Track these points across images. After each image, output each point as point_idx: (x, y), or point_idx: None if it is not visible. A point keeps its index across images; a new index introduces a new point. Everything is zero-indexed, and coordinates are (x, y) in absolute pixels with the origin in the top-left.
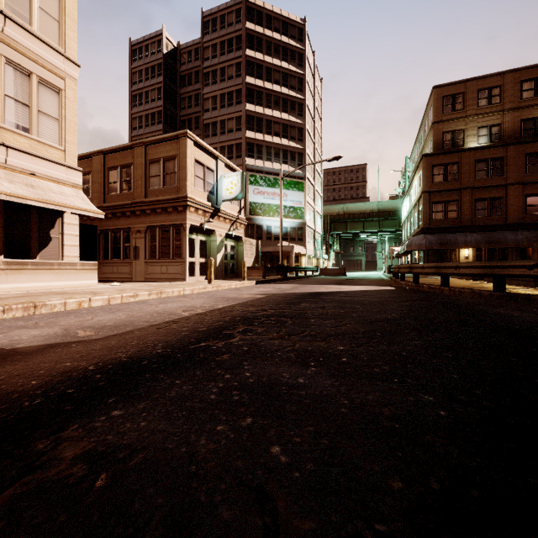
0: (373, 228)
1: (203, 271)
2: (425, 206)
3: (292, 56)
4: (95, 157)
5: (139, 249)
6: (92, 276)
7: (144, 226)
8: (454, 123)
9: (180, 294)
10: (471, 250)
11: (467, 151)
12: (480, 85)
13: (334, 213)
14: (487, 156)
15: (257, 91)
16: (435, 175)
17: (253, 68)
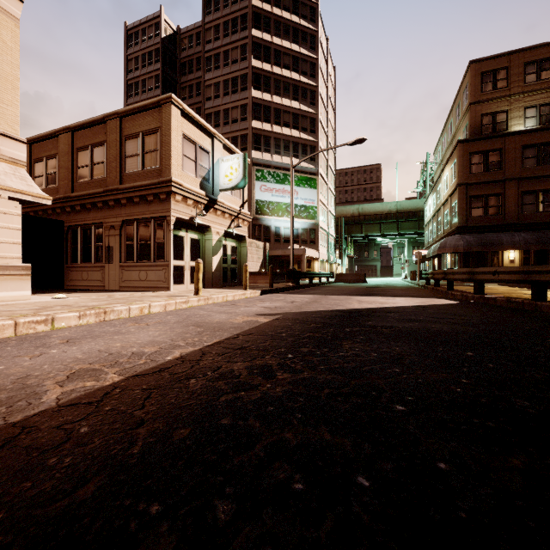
0: (391, 230)
1: None
2: (461, 201)
3: (304, 38)
4: (61, 136)
5: (112, 249)
6: (22, 284)
7: (118, 220)
8: (495, 103)
9: (142, 313)
10: (517, 252)
11: (513, 135)
12: (527, 57)
13: (348, 214)
14: (538, 141)
15: (265, 76)
16: (474, 164)
17: (260, 50)
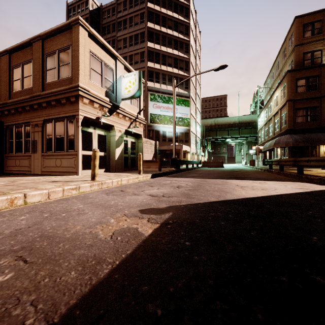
0: (235, 134)
1: (102, 164)
2: (290, 111)
3: (181, 10)
4: (2, 57)
5: (36, 142)
6: None
7: (41, 119)
8: (313, 45)
9: (13, 205)
10: None
11: None
12: None
13: (208, 124)
14: None
15: (156, 33)
16: (299, 86)
17: (153, 16)
